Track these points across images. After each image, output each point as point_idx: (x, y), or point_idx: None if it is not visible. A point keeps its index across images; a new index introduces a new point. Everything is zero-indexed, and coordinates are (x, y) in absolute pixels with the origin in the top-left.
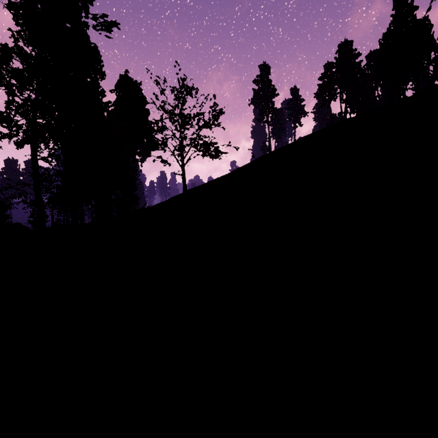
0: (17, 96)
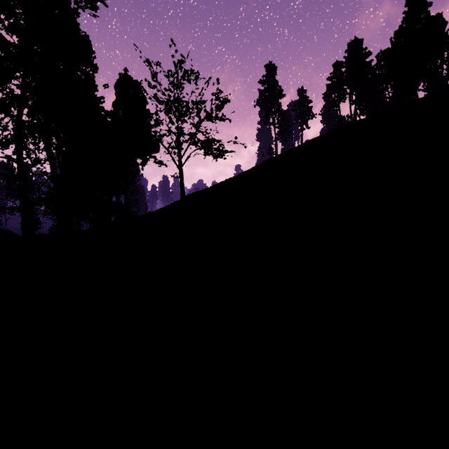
0: None
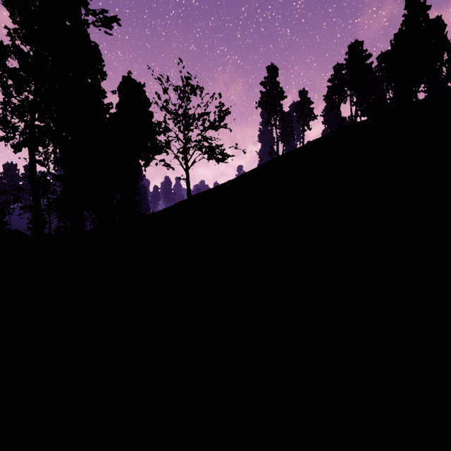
0: (14, 97)
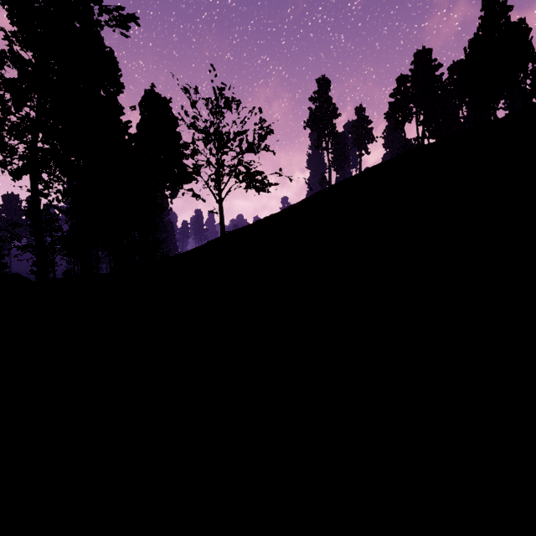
0: (13, 113)
